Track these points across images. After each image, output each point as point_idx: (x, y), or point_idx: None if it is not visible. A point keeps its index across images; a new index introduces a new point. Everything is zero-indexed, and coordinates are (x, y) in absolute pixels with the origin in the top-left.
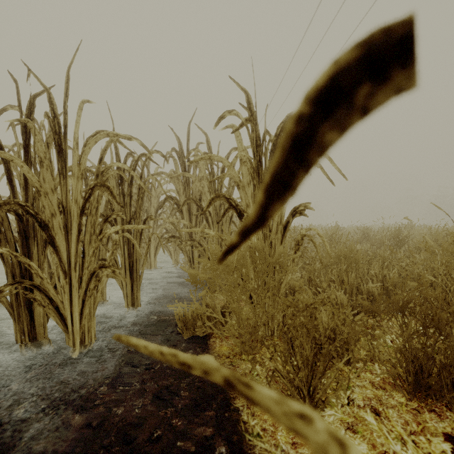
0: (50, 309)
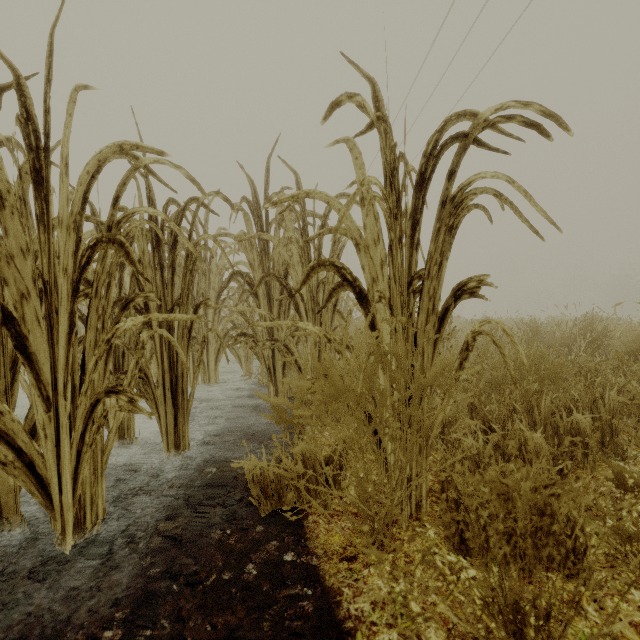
0: (16, 469)
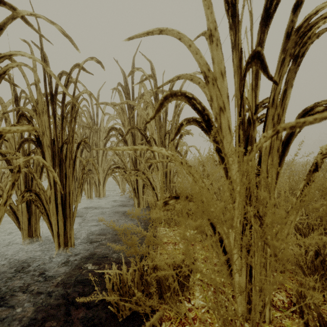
0: None
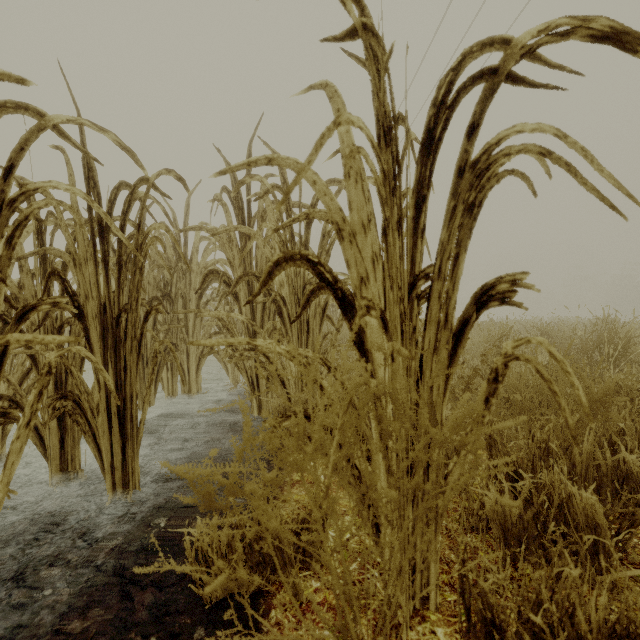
0: None
